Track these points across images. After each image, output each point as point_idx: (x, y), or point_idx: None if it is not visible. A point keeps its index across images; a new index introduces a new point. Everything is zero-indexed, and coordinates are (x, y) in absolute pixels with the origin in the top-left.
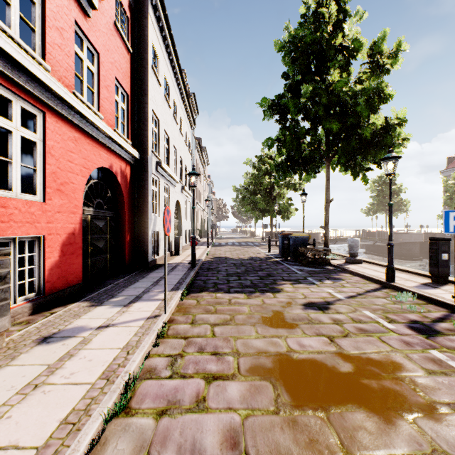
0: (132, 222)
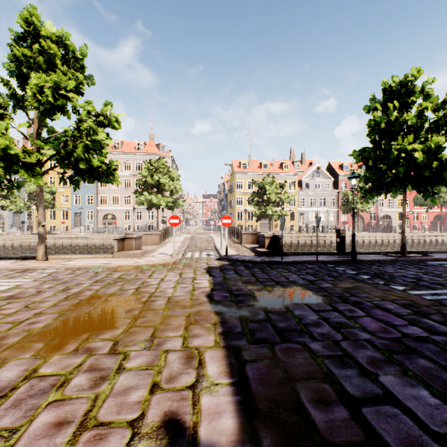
0: (446, 222)
